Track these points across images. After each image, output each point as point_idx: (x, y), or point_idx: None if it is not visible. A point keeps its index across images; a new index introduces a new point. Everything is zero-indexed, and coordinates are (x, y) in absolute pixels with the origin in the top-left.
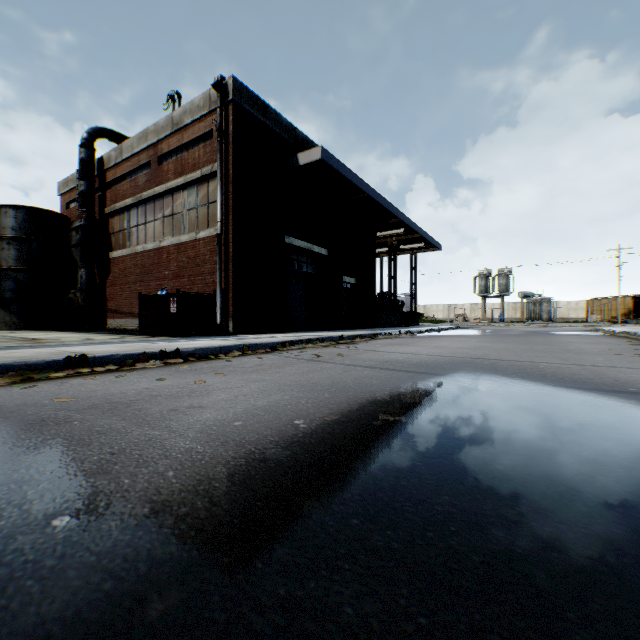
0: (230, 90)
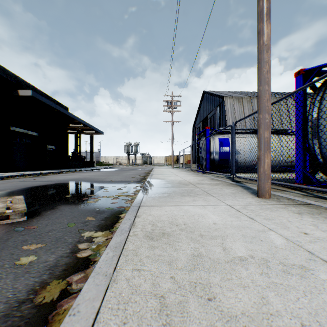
0: None
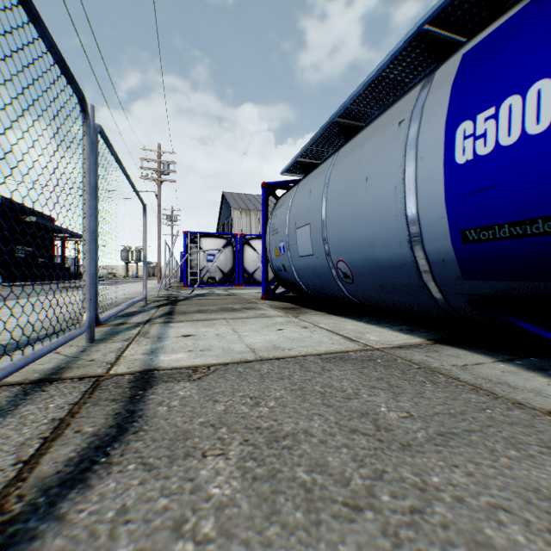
0: (0, 199)
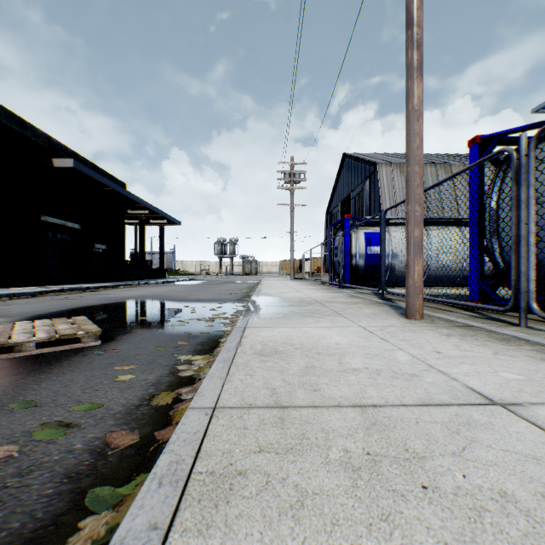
0: None
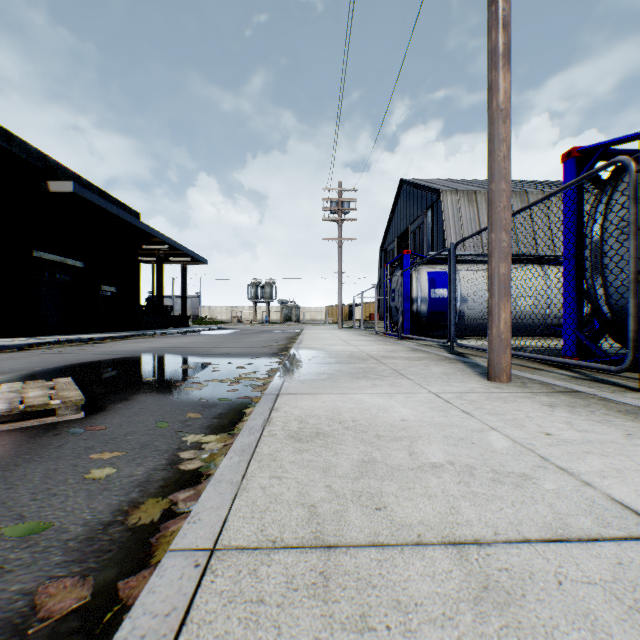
0: None
